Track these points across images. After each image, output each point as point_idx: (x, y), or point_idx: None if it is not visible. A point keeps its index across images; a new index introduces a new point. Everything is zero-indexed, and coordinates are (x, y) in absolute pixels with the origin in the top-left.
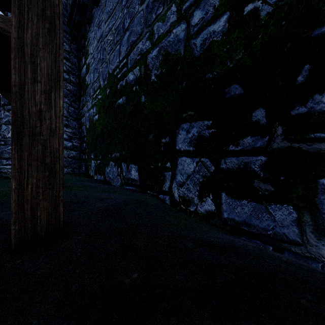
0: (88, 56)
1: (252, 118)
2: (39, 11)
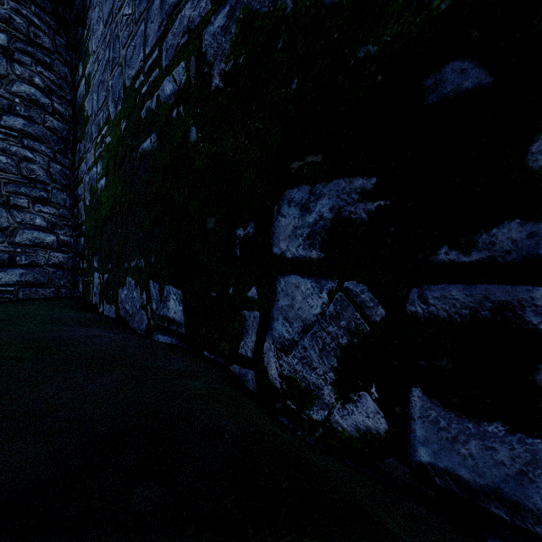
0: (88, 58)
1: (527, 159)
2: None
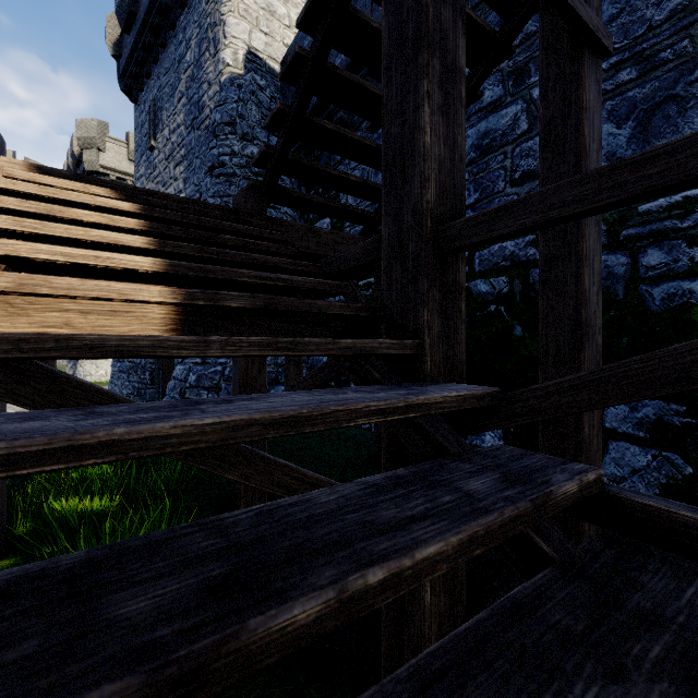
0: None
1: None
2: (594, 361)
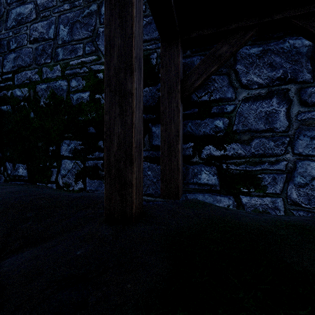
0: None
1: (98, 144)
2: None
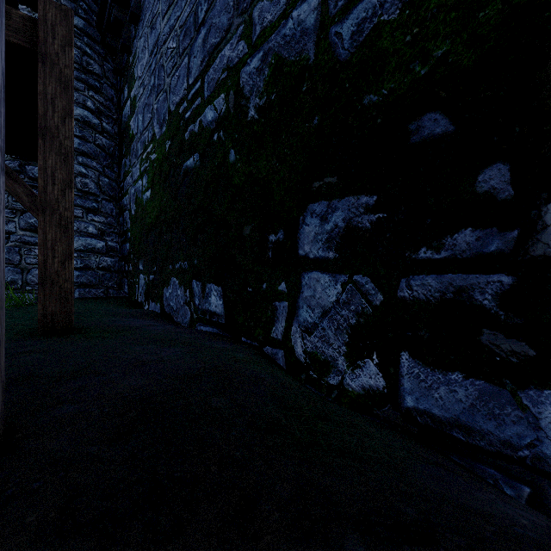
0: (134, 82)
1: (475, 185)
2: None
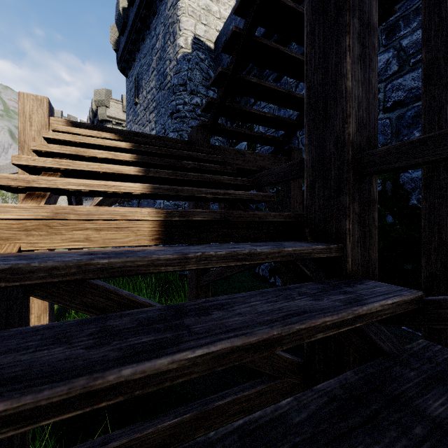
0: None
1: None
2: None
